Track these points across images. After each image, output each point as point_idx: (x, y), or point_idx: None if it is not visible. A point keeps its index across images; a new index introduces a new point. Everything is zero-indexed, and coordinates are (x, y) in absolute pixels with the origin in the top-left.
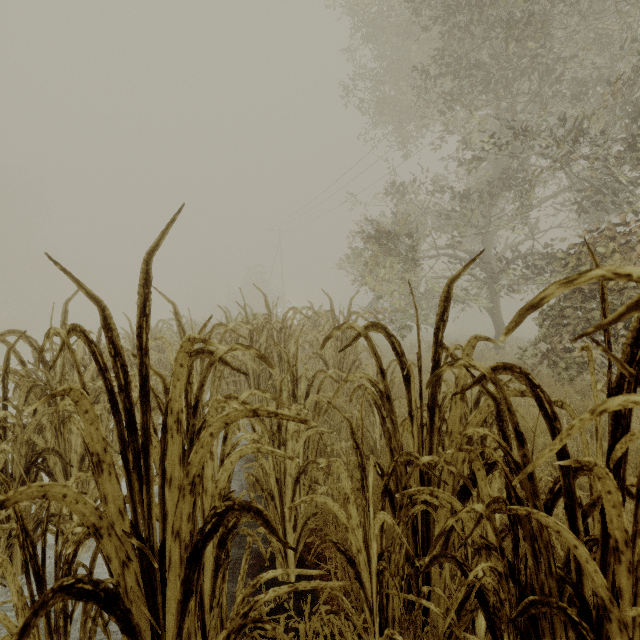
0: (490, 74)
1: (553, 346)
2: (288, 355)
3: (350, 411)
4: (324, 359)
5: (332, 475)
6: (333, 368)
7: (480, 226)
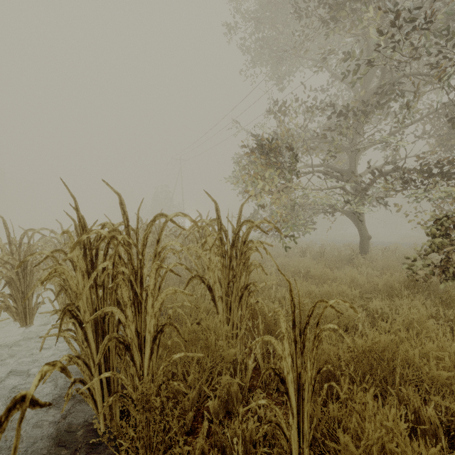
0: None
1: (450, 257)
2: None
3: None
4: (207, 283)
5: None
6: (219, 299)
7: (347, 148)
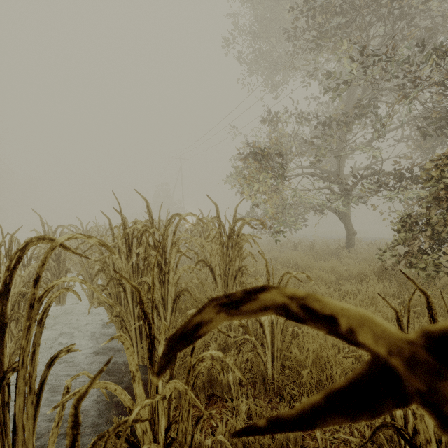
0: (350, 21)
1: (411, 248)
2: (140, 292)
3: (244, 379)
4: (210, 266)
5: (216, 445)
6: (219, 277)
7: (335, 151)
